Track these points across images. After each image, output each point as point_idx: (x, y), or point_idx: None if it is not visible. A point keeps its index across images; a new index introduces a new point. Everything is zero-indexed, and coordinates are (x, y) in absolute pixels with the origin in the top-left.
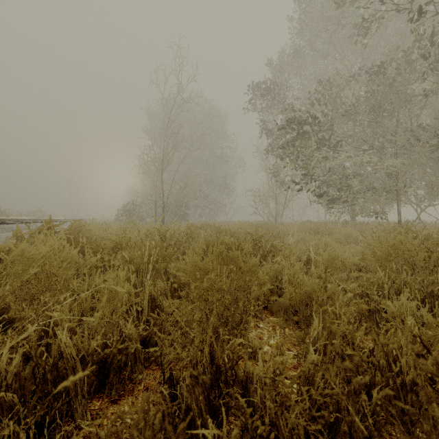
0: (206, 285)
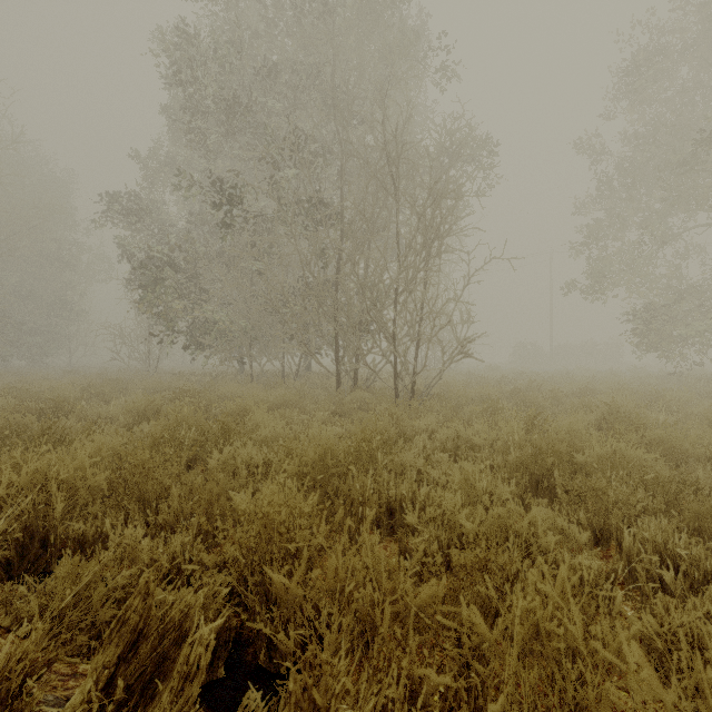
0: None
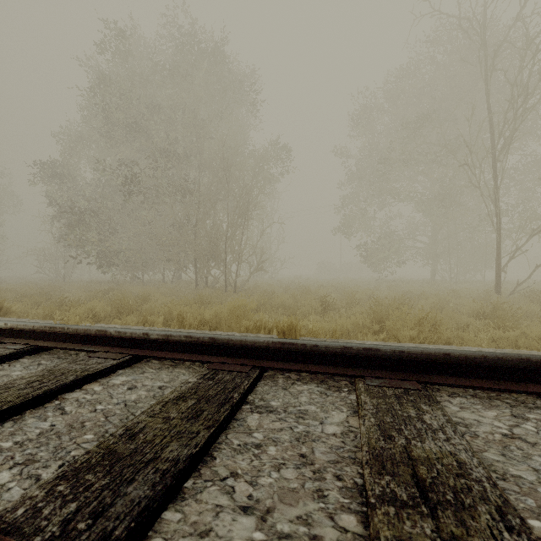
0: (33, 302)
